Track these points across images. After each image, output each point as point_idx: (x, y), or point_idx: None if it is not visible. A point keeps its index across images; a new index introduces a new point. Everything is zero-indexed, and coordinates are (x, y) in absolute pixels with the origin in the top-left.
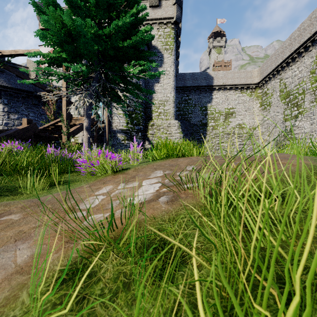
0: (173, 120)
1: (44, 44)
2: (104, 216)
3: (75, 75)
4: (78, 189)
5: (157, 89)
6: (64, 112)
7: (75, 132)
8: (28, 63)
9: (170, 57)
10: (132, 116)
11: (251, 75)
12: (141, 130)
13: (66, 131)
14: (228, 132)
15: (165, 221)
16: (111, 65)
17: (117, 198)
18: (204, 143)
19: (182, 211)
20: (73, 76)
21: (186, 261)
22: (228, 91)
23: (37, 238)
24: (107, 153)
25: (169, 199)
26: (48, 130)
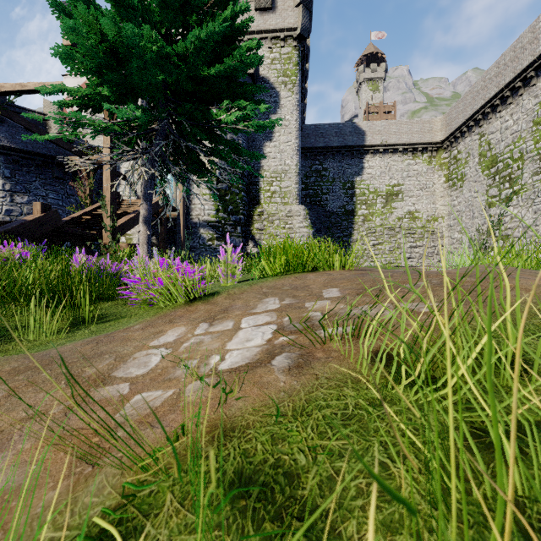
0: (296, 204)
1: (70, 71)
2: (164, 396)
3: (124, 126)
4: (121, 334)
5: (268, 152)
6: (107, 191)
7: (126, 226)
8: (46, 107)
9: (291, 97)
10: (226, 198)
11: (430, 128)
12: (241, 222)
13: (110, 223)
14: (391, 225)
15: (285, 416)
16: (187, 108)
17: (192, 356)
18: (349, 244)
19: (320, 391)
20: (121, 128)
21: (337, 529)
22: (391, 155)
23: (24, 447)
24: (178, 266)
25: (292, 363)
26: (79, 223)
